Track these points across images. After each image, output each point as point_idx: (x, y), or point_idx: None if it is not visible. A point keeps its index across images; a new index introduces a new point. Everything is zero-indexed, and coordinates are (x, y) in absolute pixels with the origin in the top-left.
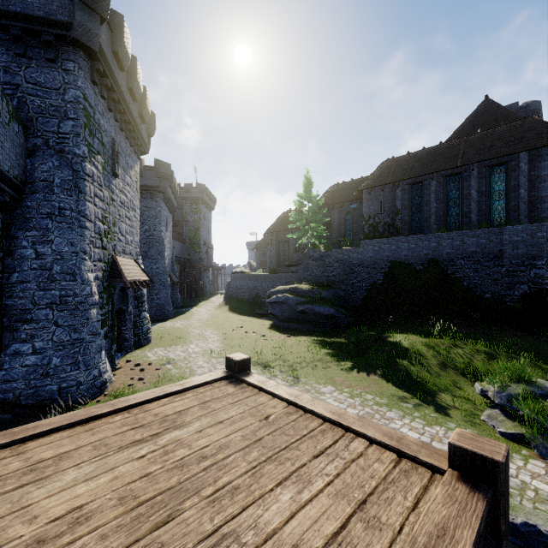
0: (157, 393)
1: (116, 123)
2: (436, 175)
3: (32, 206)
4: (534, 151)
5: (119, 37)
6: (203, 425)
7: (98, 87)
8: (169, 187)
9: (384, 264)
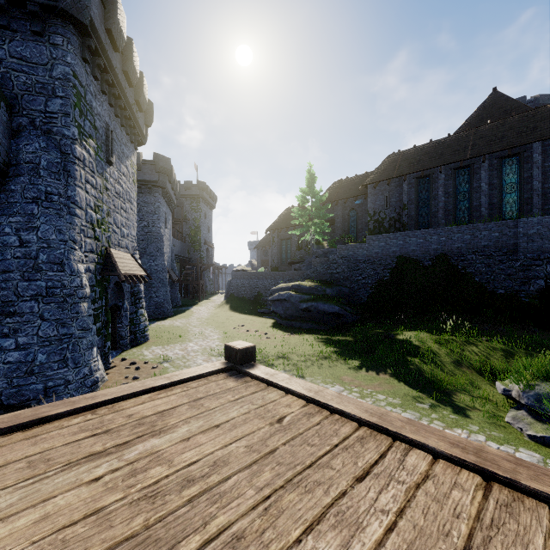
0: (136, 388)
1: (110, 108)
2: (444, 168)
3: (16, 190)
4: (548, 142)
5: (112, 13)
6: (192, 431)
7: (90, 67)
8: (169, 182)
9: (391, 260)
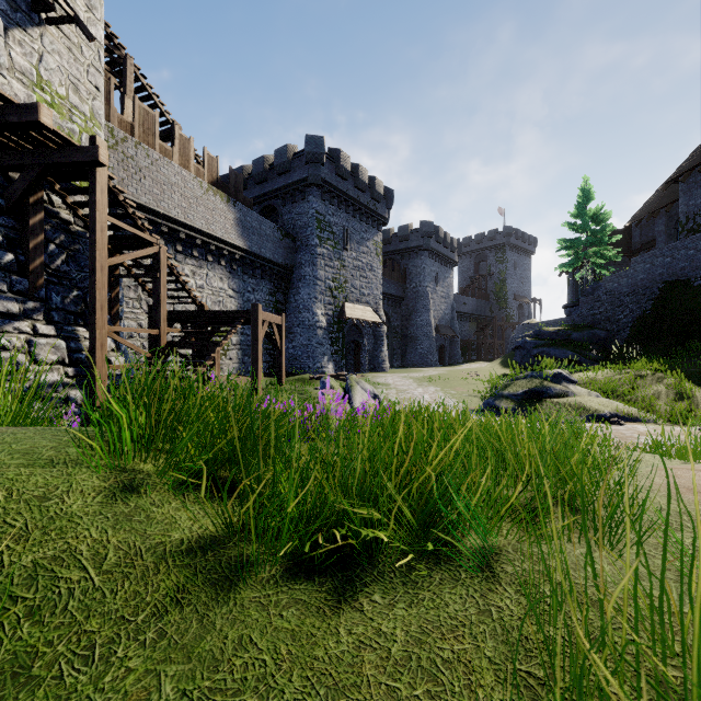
0: None
1: (348, 215)
2: None
3: (295, 277)
4: None
5: (338, 164)
6: None
7: (329, 200)
8: (437, 242)
9: (657, 286)
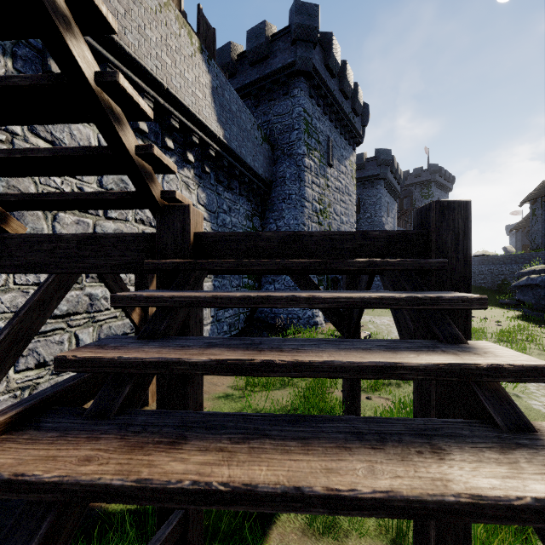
0: None
1: (330, 124)
2: None
3: (275, 196)
4: None
5: (329, 51)
6: None
7: (315, 99)
8: (390, 172)
9: None
